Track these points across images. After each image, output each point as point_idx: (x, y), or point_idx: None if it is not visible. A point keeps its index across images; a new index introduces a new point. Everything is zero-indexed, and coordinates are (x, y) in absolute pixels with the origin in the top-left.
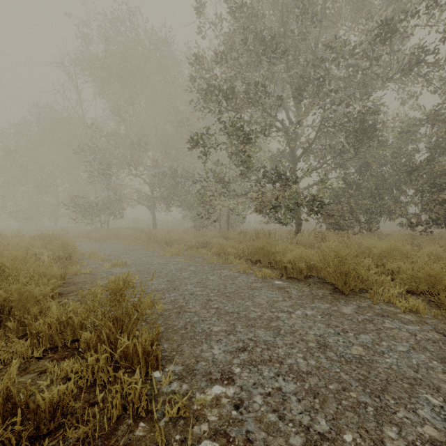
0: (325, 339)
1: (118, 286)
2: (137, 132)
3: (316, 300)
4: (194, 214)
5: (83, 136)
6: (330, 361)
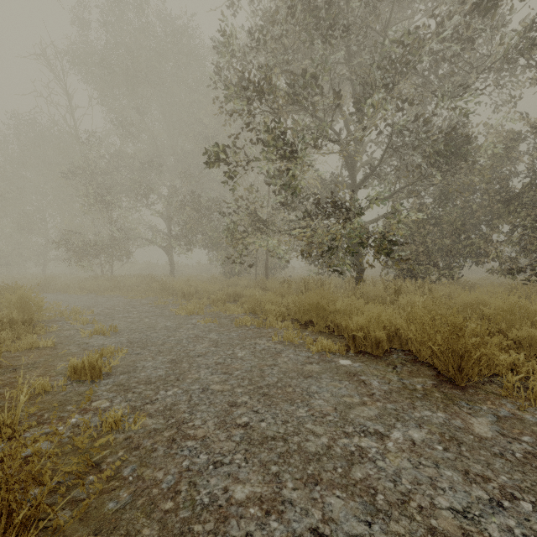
0: (480, 525)
1: None
2: (150, 152)
3: (418, 401)
4: (222, 257)
5: (77, 155)
6: None
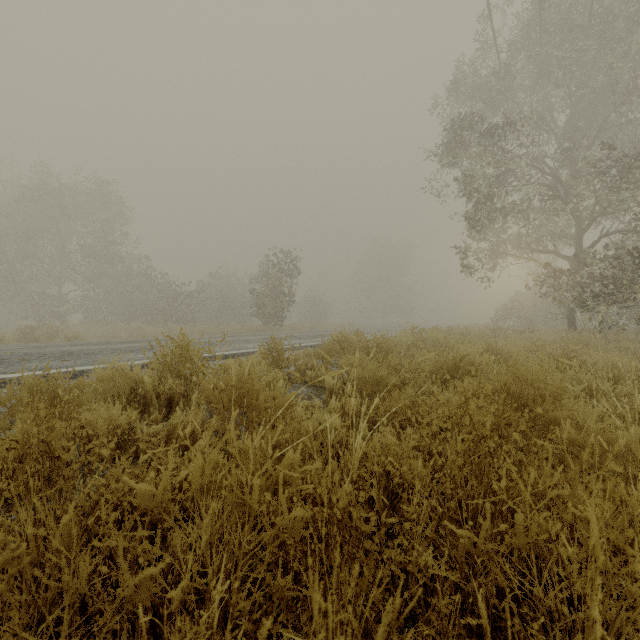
0: None
1: None
2: None
3: None
4: None
5: None
6: None
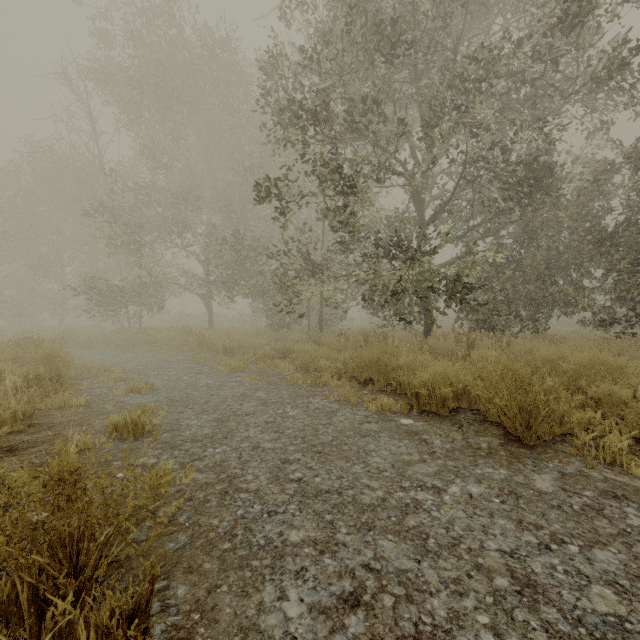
0: (525, 563)
1: (65, 465)
2: (185, 184)
3: (481, 459)
4: (269, 306)
5: (101, 189)
6: (557, 639)
